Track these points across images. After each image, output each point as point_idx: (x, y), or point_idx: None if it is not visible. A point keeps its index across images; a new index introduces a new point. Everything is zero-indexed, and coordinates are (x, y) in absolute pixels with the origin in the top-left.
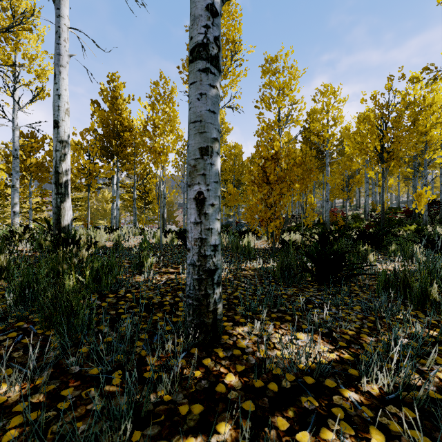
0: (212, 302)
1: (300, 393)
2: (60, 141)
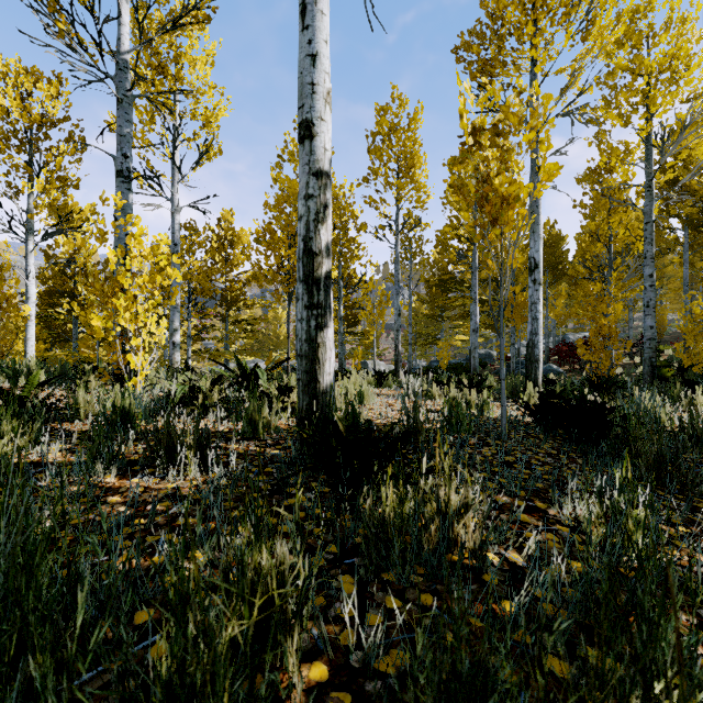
0: None
1: None
2: (315, 172)
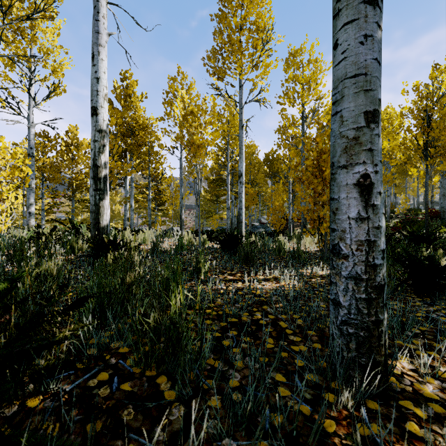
0: (383, 332)
1: None
2: (99, 130)
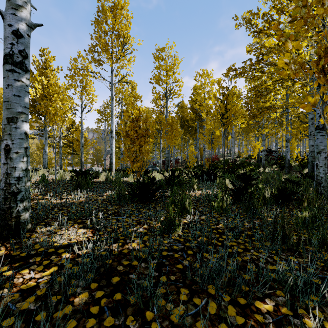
0: (15, 212)
1: (36, 256)
2: None
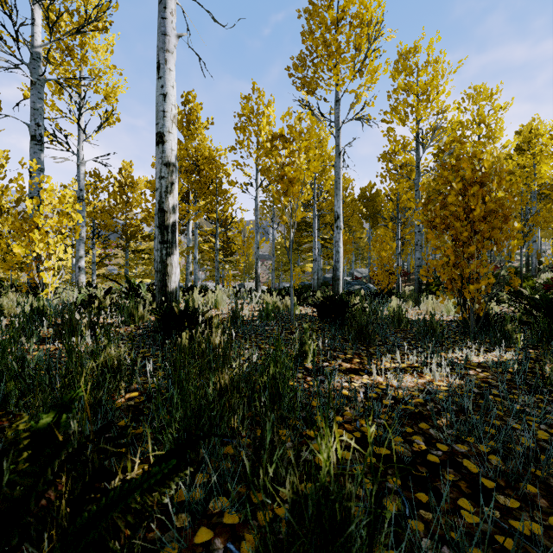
0: None
1: None
2: (166, 163)
